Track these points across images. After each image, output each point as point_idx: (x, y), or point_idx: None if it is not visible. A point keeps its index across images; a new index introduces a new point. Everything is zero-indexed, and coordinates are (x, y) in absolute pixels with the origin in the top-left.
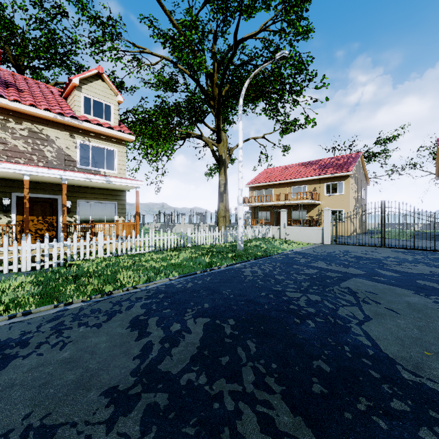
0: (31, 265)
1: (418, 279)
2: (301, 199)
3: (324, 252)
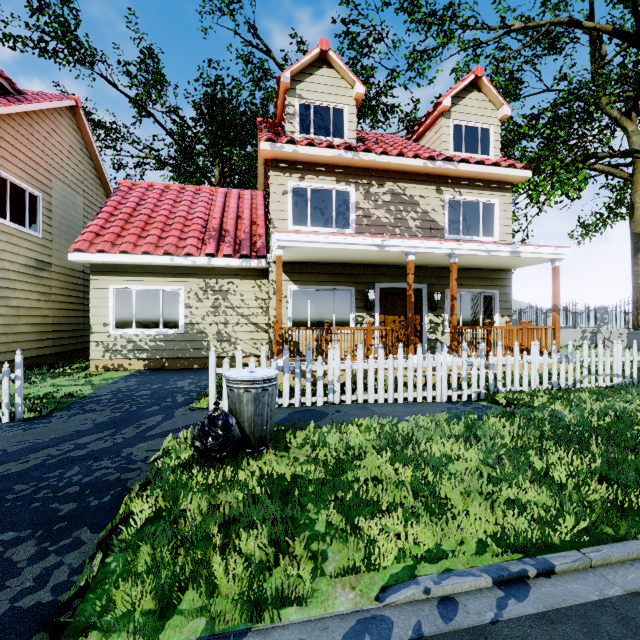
0: (446, 392)
1: None
2: None
3: None
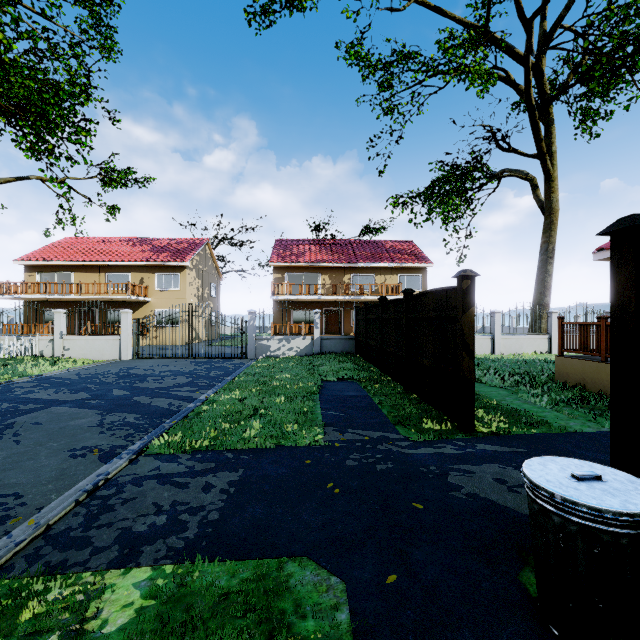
0: None
1: (141, 395)
2: (115, 293)
3: (94, 372)
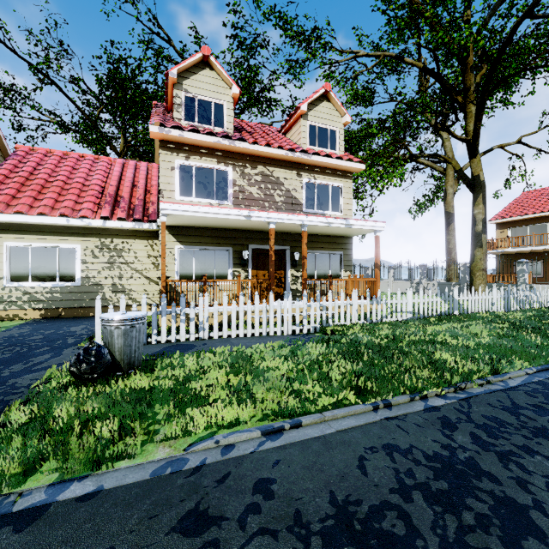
0: (291, 328)
1: None
2: None
3: None
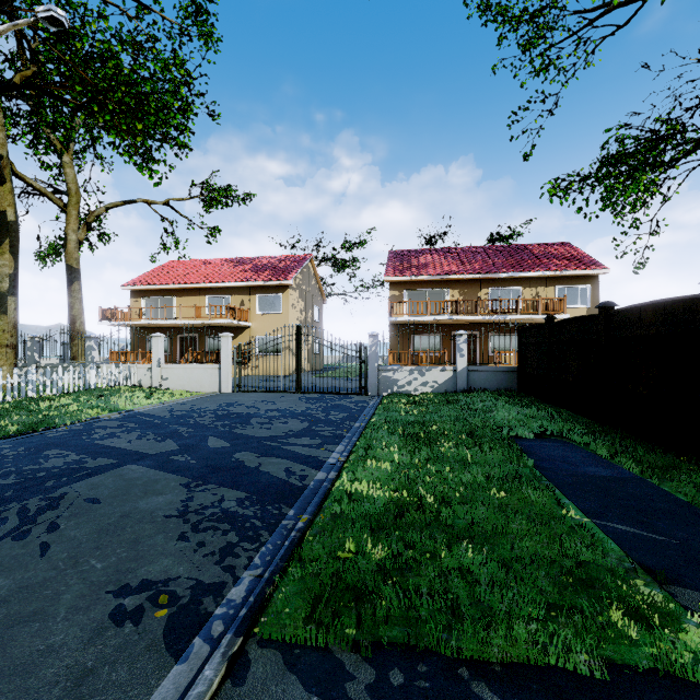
0: None
1: (245, 449)
2: (215, 317)
3: (189, 409)
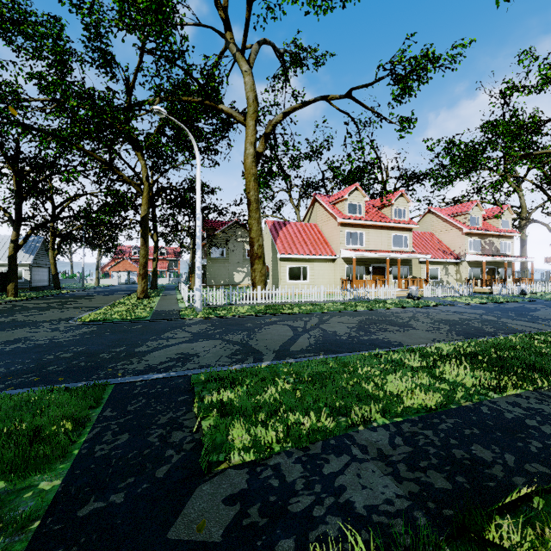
0: None
1: None
2: None
3: None
